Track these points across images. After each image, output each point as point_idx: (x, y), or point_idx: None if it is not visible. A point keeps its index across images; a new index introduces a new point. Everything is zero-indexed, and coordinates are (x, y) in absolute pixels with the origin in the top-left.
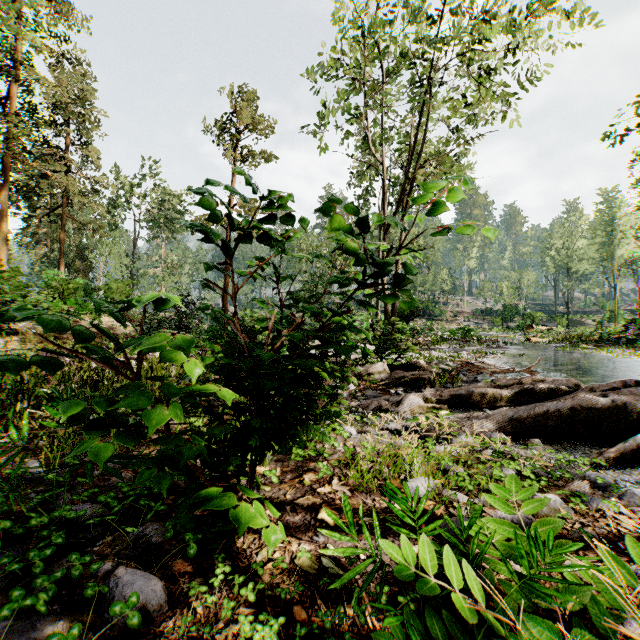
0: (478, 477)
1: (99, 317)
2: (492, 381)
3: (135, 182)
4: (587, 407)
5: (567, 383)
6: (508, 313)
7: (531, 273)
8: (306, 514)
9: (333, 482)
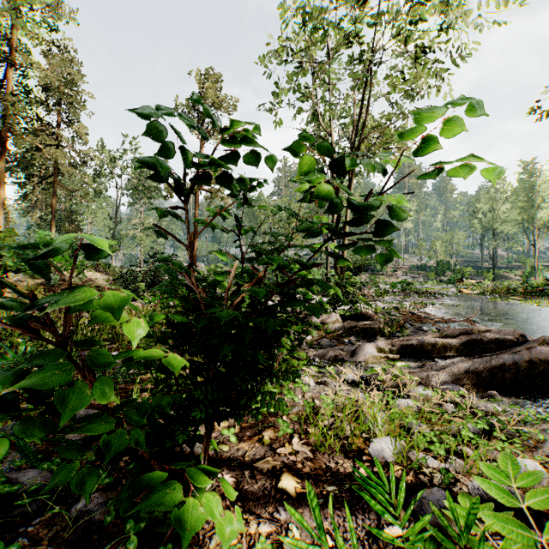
0: (446, 438)
1: (83, 272)
2: (439, 331)
3: (117, 155)
4: (544, 360)
5: (513, 334)
6: (441, 268)
7: (461, 233)
8: (266, 481)
9: (293, 441)
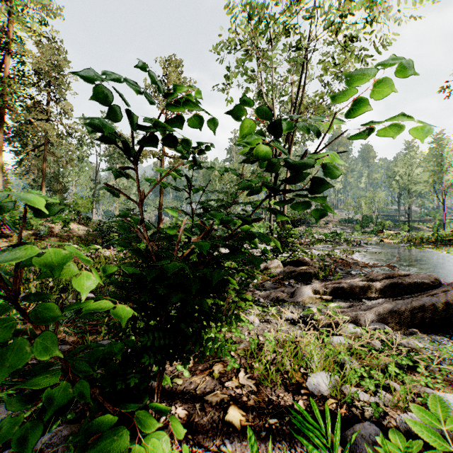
0: (375, 373)
1: (68, 224)
2: (365, 275)
3: None
4: None
5: (428, 278)
6: (365, 221)
7: (381, 192)
8: (214, 414)
9: (240, 375)
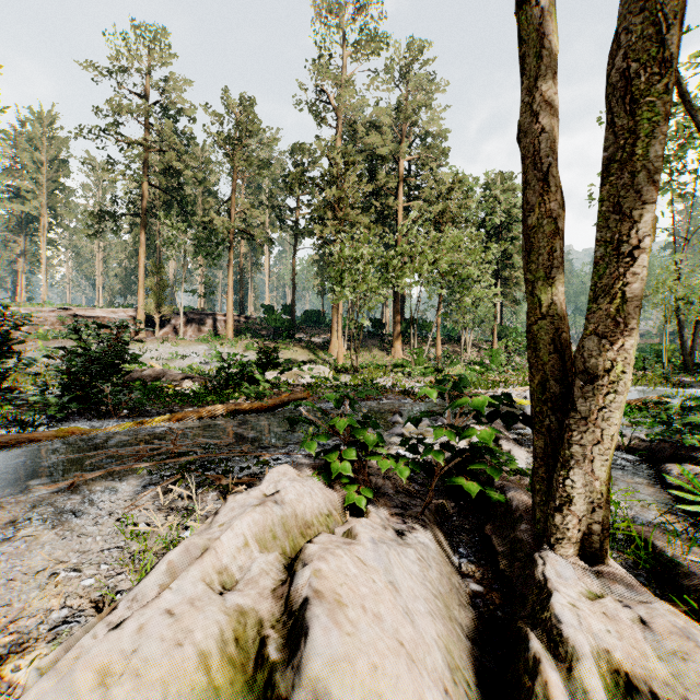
0: None
1: None
2: None
3: None
4: None
5: None
6: None
7: None
8: None
9: None
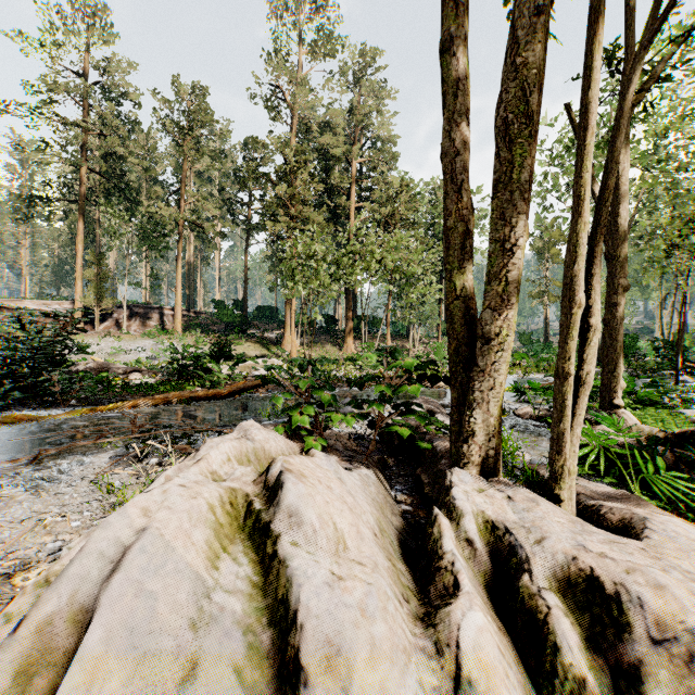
0: None
1: None
2: None
3: None
4: None
5: None
6: None
7: None
8: None
9: None
